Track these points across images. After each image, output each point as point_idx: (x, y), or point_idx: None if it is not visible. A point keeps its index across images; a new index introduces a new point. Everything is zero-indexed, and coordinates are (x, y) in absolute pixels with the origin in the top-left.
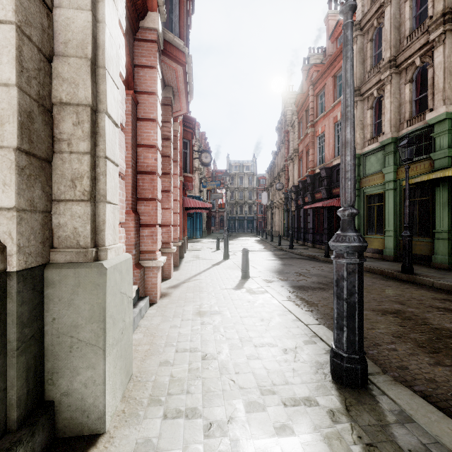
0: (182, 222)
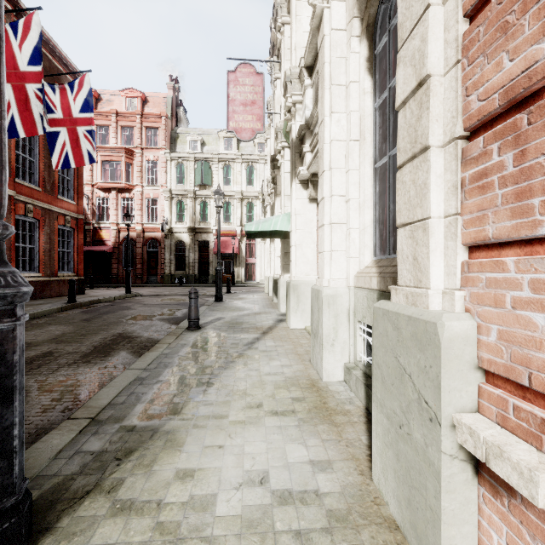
0: None
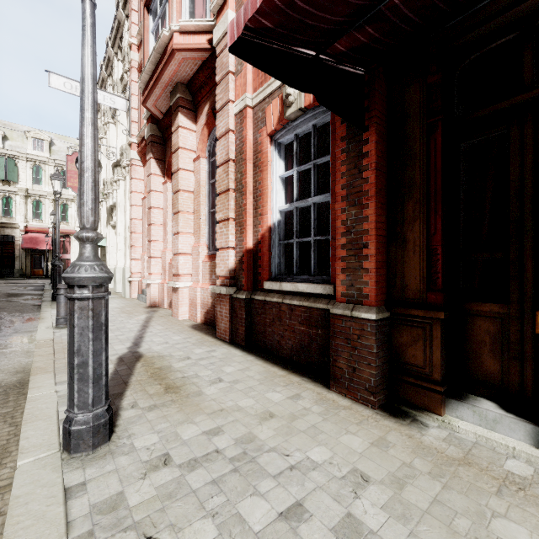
0: (357, 217)
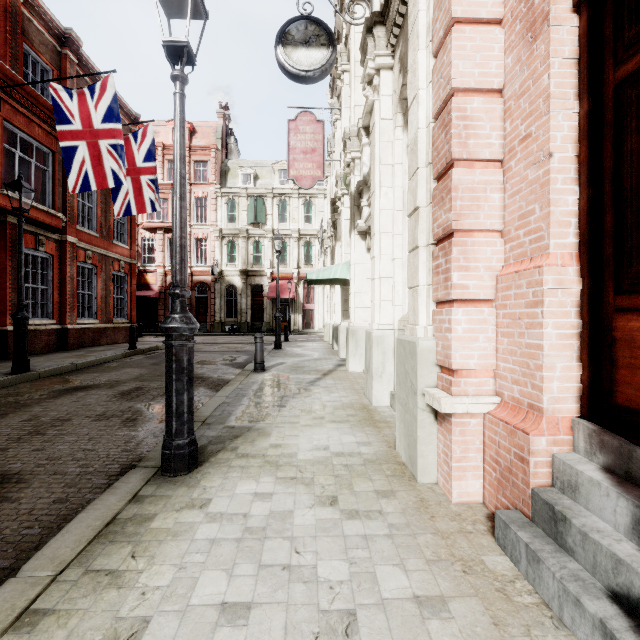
0: None
